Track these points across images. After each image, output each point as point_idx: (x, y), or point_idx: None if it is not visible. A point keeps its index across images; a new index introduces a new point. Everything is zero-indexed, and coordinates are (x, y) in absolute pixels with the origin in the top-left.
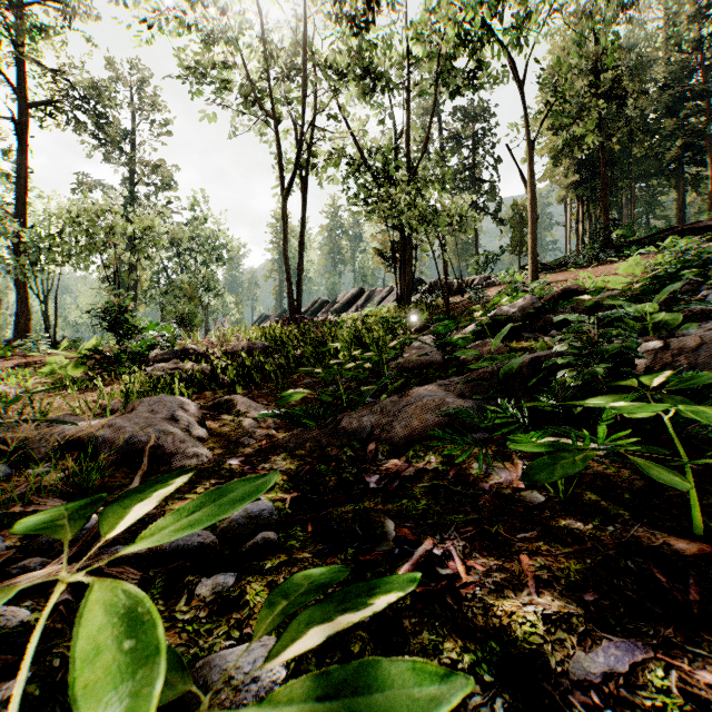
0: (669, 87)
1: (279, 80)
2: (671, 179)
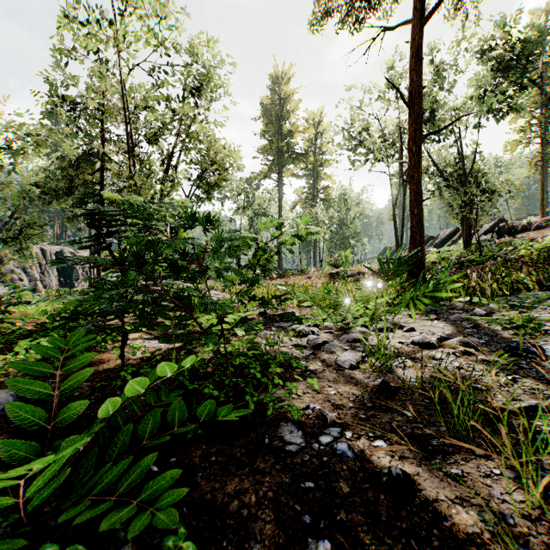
0: None
1: (393, 133)
2: None
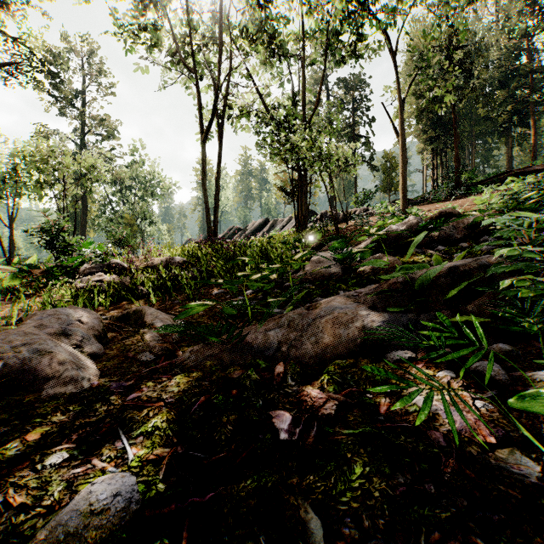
0: (501, 66)
1: None
2: (503, 137)
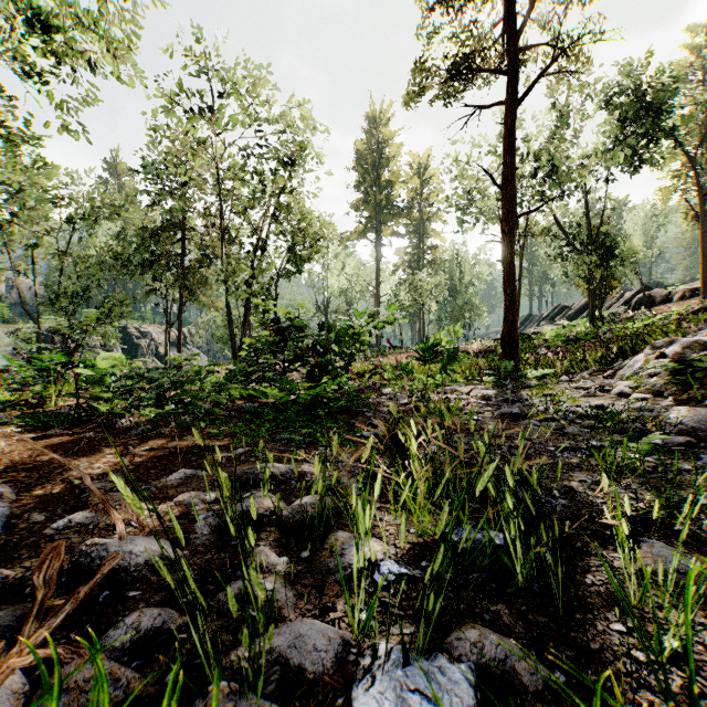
0: None
1: None
2: None
